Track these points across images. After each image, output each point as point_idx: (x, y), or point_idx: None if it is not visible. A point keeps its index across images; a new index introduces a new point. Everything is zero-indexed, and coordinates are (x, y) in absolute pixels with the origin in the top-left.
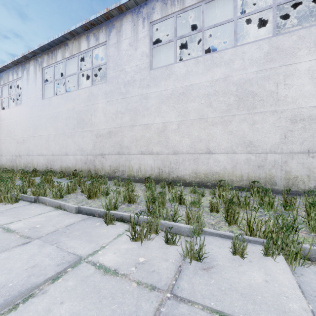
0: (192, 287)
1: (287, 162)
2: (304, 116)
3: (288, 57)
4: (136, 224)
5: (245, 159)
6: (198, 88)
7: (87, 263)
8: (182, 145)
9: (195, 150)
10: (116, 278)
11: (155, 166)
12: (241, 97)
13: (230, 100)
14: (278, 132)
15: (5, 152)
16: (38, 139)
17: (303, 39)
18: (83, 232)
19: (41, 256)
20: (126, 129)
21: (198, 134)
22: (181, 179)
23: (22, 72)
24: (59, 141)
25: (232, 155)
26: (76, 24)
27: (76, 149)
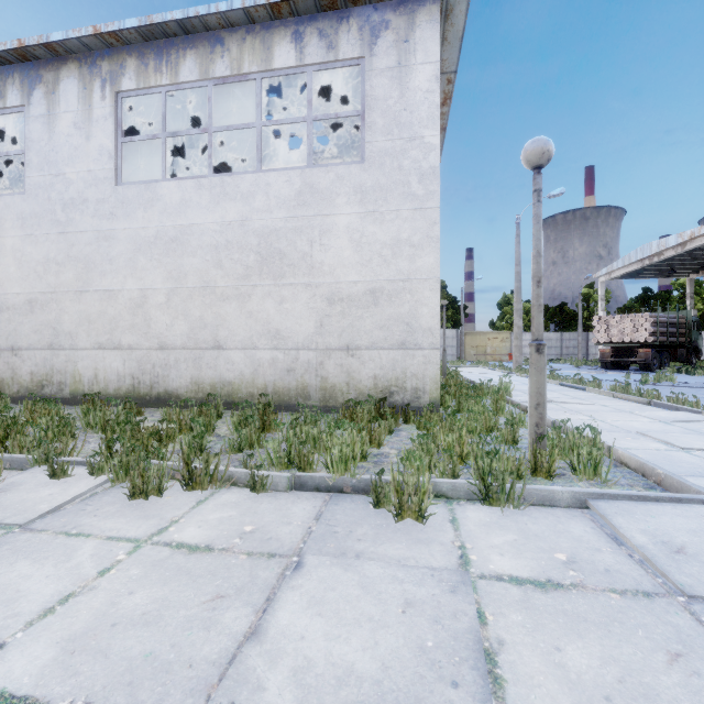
0: None
1: (324, 364)
2: (343, 295)
3: (325, 203)
4: None
5: (271, 358)
6: (201, 233)
7: None
8: (175, 333)
9: (197, 342)
10: None
11: (127, 373)
12: (265, 256)
13: (250, 261)
14: (312, 316)
15: None
16: None
17: (343, 180)
18: None
19: None
20: (68, 296)
21: (201, 314)
22: (173, 396)
23: None
24: None
25: (253, 353)
26: None
27: None
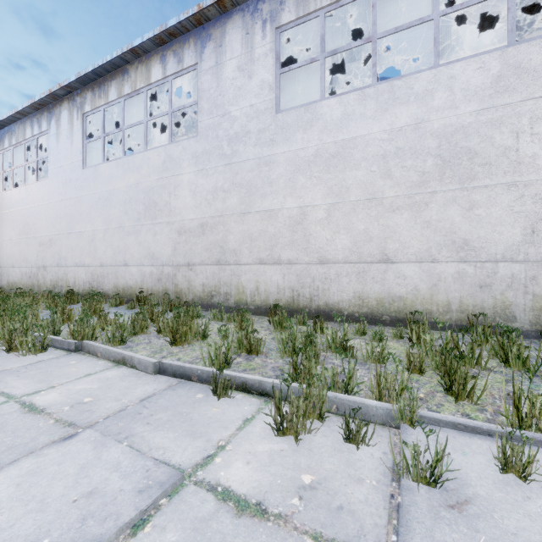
0: None
1: (537, 279)
2: None
3: (539, 82)
4: (284, 402)
5: (455, 272)
6: (365, 144)
7: (196, 487)
8: (336, 247)
9: (360, 256)
10: (265, 524)
11: (286, 286)
12: (447, 158)
13: (427, 166)
14: (518, 222)
15: (18, 260)
16: (75, 239)
17: None
18: (175, 413)
19: (102, 469)
20: (232, 219)
21: (365, 227)
22: (333, 309)
23: (49, 122)
24: (113, 242)
25: (430, 266)
26: (144, 35)
27: (143, 255)
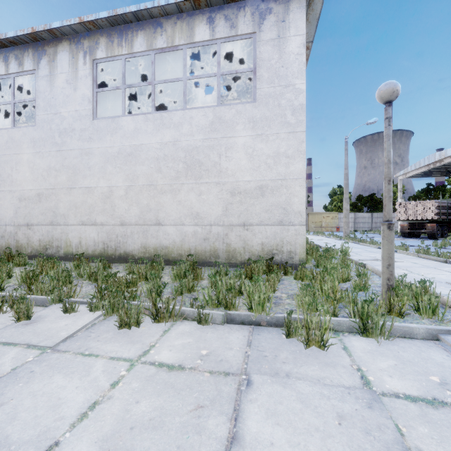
0: (0, 334)
1: (228, 235)
2: (241, 190)
3: (229, 129)
4: None
5: (193, 231)
6: (147, 150)
7: None
8: (131, 215)
9: (145, 221)
10: None
11: (100, 240)
12: (189, 164)
13: (179, 167)
14: (220, 204)
15: None
16: None
17: (240, 114)
18: None
19: None
20: (62, 191)
21: (147, 202)
22: (129, 255)
23: None
24: None
25: (181, 227)
26: None
27: None
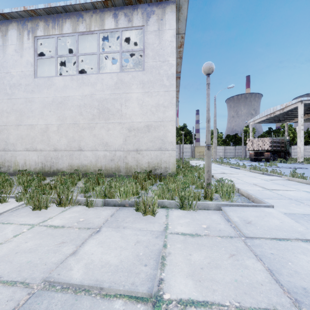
0: None
1: (126, 157)
2: (135, 127)
3: (127, 88)
4: None
5: (103, 155)
6: (73, 100)
7: None
8: (61, 144)
9: (71, 148)
10: None
11: (39, 161)
12: (101, 110)
13: (94, 112)
14: (122, 136)
15: None
16: None
17: (135, 78)
18: None
19: None
20: (12, 127)
21: (73, 135)
22: (60, 171)
23: None
24: None
25: (96, 152)
26: None
27: None
